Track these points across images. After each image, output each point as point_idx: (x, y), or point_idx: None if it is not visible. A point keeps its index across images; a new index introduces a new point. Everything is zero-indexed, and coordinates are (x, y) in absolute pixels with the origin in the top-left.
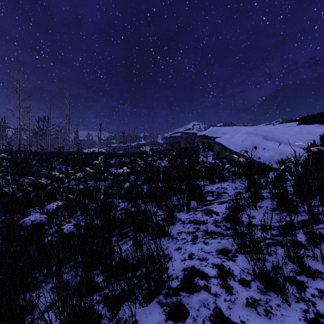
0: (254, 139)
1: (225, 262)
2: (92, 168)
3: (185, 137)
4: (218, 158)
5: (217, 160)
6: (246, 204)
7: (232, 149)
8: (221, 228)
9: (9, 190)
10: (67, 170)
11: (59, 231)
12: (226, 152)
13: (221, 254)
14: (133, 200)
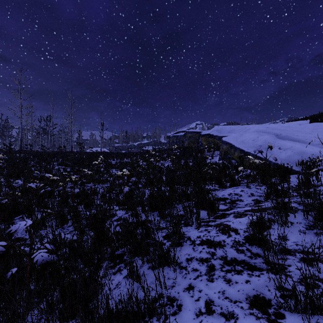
0: (267, 138)
1: None
2: (92, 169)
3: (189, 136)
4: (226, 159)
5: (224, 161)
6: (271, 218)
7: (242, 149)
8: (245, 254)
9: None
10: (66, 171)
11: (29, 259)
12: (235, 152)
13: (257, 308)
14: (133, 208)
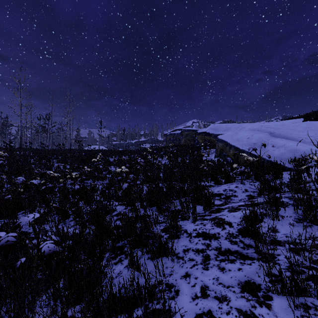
0: (261, 136)
1: (256, 308)
2: (91, 166)
3: (185, 134)
4: (221, 156)
5: (220, 158)
6: (263, 212)
7: (237, 147)
8: (238, 245)
9: (1, 190)
10: (65, 168)
11: (37, 250)
12: (230, 149)
13: (247, 291)
14: (132, 203)
